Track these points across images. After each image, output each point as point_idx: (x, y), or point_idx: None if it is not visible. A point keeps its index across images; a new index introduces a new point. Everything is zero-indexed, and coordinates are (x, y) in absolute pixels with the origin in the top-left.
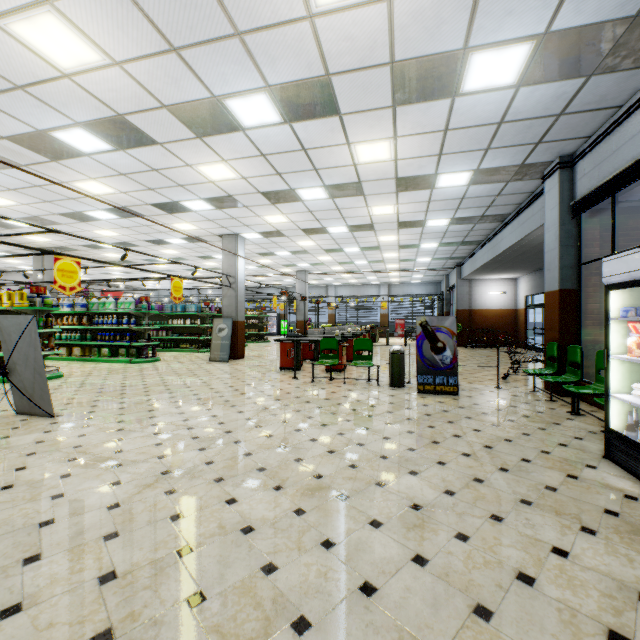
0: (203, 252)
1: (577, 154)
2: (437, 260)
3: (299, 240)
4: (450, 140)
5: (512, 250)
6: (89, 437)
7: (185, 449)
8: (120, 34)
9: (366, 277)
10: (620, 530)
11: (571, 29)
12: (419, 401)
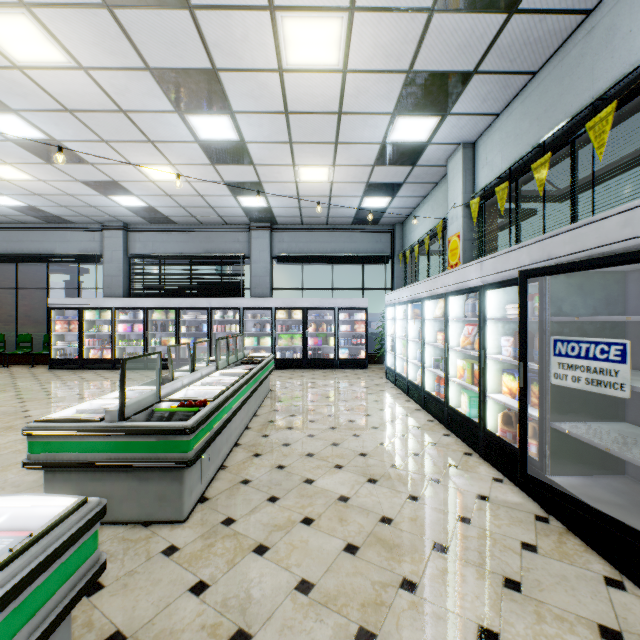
0: None
1: None
2: None
3: None
4: None
5: None
6: None
7: None
8: None
9: None
10: (82, 373)
11: (41, 209)
12: None
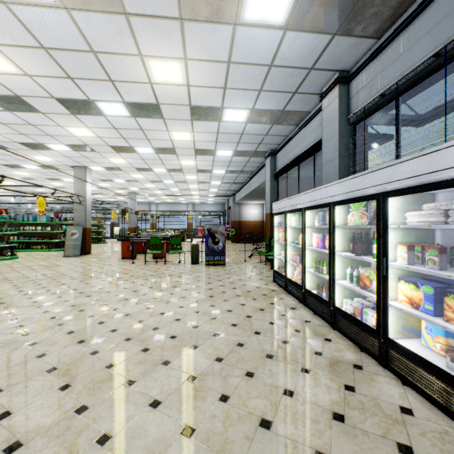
0: (53, 175)
1: (277, 150)
2: (221, 191)
3: (133, 174)
4: (220, 137)
5: (257, 190)
6: (6, 299)
7: (78, 297)
8: (37, 65)
9: (178, 198)
10: (264, 298)
11: (262, 109)
12: (206, 269)
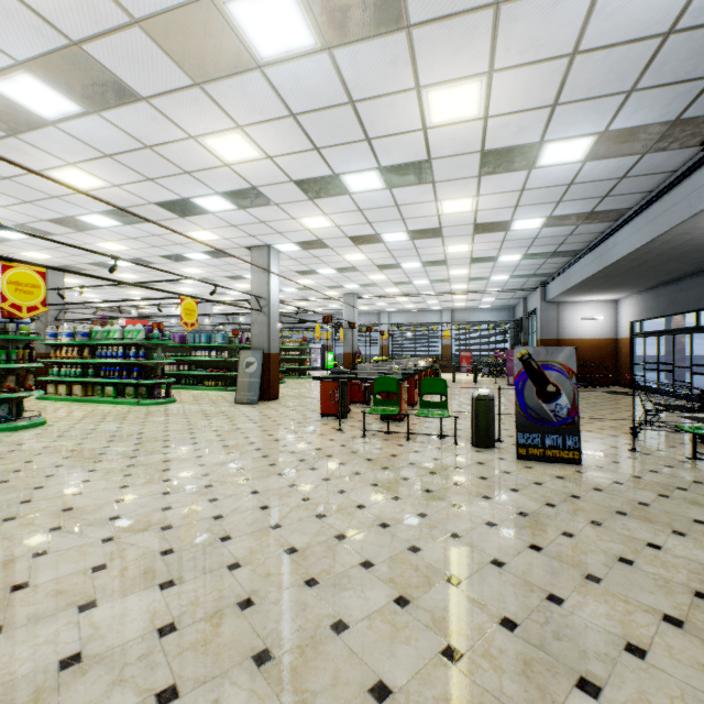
0: (231, 271)
1: None
2: (516, 278)
3: (346, 253)
4: (576, 75)
5: (630, 259)
6: None
7: (137, 584)
8: None
9: (426, 301)
10: None
11: None
12: (525, 475)
